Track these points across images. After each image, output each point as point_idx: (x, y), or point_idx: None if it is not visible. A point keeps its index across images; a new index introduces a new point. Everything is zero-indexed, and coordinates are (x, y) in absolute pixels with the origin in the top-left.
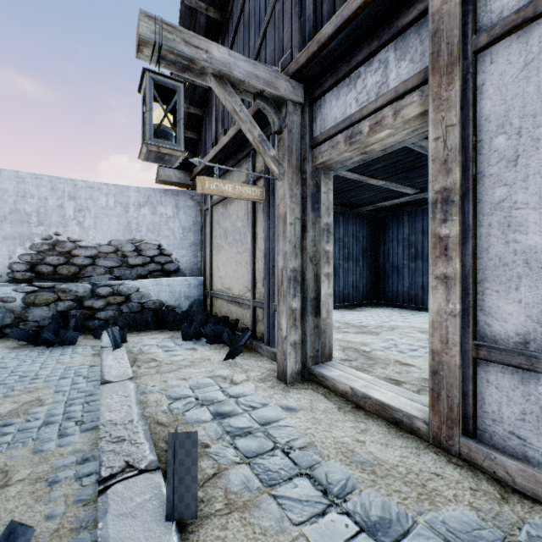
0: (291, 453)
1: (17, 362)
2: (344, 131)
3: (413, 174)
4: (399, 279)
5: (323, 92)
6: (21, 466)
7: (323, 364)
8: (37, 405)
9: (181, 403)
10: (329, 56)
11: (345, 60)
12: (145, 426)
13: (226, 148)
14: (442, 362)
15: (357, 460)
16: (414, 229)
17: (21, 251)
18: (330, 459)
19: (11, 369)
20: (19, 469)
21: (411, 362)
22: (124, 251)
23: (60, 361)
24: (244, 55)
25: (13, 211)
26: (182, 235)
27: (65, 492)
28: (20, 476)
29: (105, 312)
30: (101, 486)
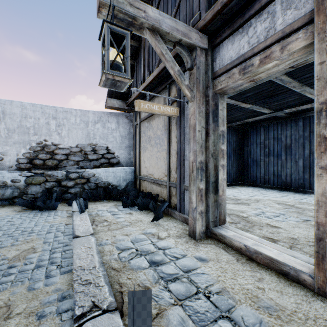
0: (211, 297)
1: (20, 221)
2: (238, 65)
3: (271, 100)
4: (257, 169)
5: (222, 40)
6: (19, 301)
7: (220, 226)
8: (32, 252)
9: (126, 253)
10: (228, 13)
11: (240, 15)
12: (104, 272)
13: (151, 84)
14: (326, 232)
15: (263, 305)
16: (268, 136)
17: (24, 151)
18: (242, 303)
19: (16, 226)
20: (17, 304)
21: (277, 225)
22: (85, 150)
23: (47, 220)
24: None
25: (19, 126)
26: (121, 141)
27: (49, 326)
28: (18, 310)
29: (74, 188)
30: (75, 324)
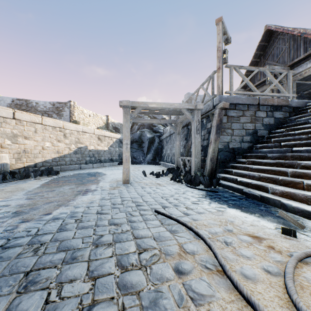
0: None
1: None
2: (298, 74)
3: None
4: None
5: (294, 68)
6: None
7: None
8: None
9: None
10: (295, 63)
11: (299, 63)
12: None
13: (264, 81)
14: None
15: None
16: None
17: None
18: None
19: None
20: None
21: None
22: None
23: None
24: (271, 61)
25: None
26: None
27: None
28: None
29: None
30: None
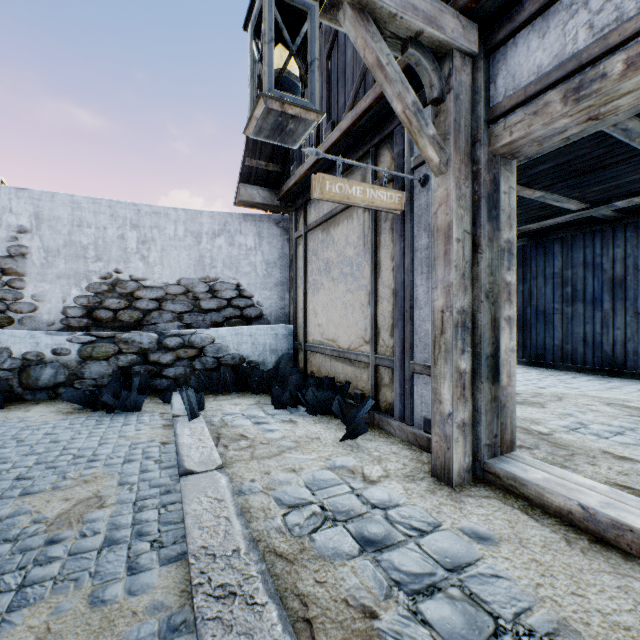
0: None
1: (70, 434)
2: (559, 84)
3: (590, 179)
4: (547, 329)
5: (514, 30)
6: (71, 635)
7: (505, 457)
8: (96, 506)
9: (301, 515)
10: None
11: None
12: (260, 564)
13: (333, 148)
14: None
15: None
16: (571, 260)
17: (76, 292)
18: None
19: (63, 444)
20: None
21: (629, 454)
22: (195, 292)
23: (123, 434)
24: None
25: (68, 243)
26: (265, 272)
27: None
28: None
29: (174, 368)
30: None
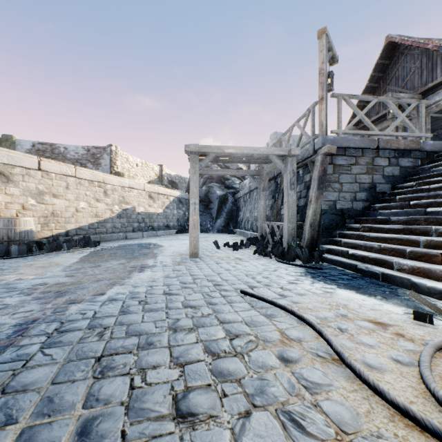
0: None
1: None
2: (434, 104)
3: None
4: None
5: (428, 96)
6: None
7: None
8: None
9: None
10: (430, 89)
11: (435, 89)
12: None
13: (384, 114)
14: None
15: None
16: None
17: None
18: None
19: None
20: None
21: None
22: None
23: None
24: (395, 87)
25: None
26: None
27: None
28: None
29: None
30: None
